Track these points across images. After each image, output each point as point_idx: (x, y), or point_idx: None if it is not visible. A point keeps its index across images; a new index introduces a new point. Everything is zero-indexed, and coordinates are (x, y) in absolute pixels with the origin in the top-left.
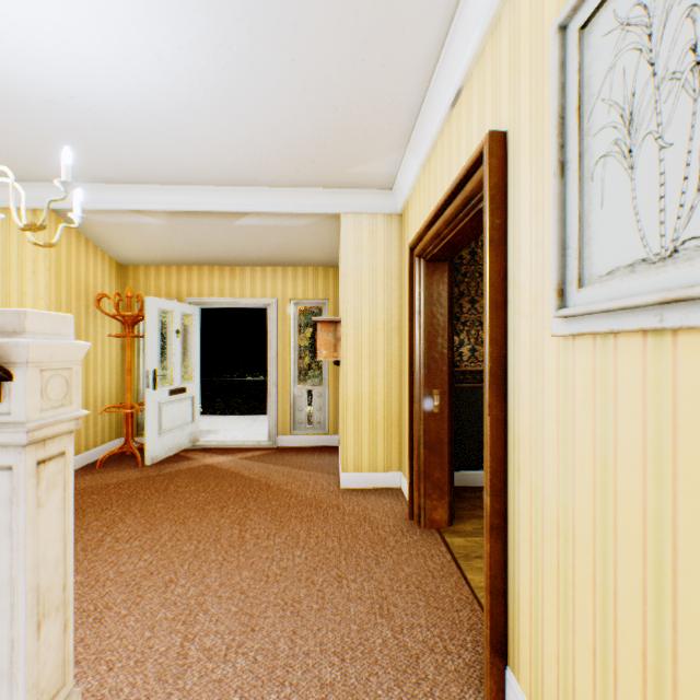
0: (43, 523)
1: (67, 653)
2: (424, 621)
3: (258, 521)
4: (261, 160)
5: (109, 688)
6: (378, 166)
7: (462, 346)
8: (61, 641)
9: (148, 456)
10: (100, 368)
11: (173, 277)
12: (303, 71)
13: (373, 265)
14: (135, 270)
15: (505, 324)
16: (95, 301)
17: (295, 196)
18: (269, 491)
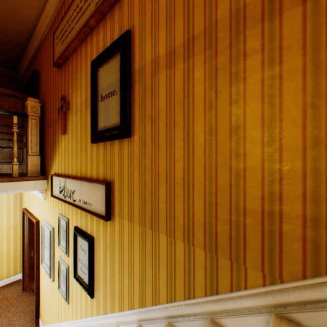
0: None
1: None
2: (23, 319)
3: None
4: None
5: None
6: None
7: None
8: None
9: None
10: None
11: None
12: None
13: (9, 205)
14: None
15: (40, 255)
16: None
17: None
18: None
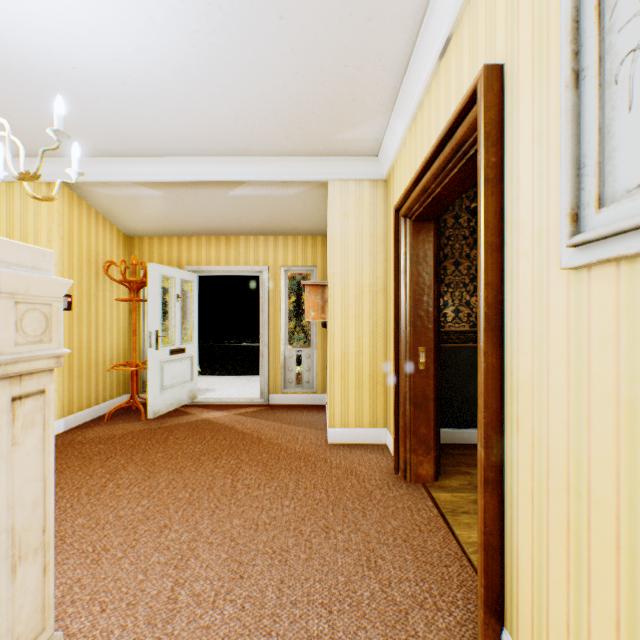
0: (18, 462)
1: (47, 597)
2: (413, 576)
3: (249, 471)
4: (253, 128)
5: (101, 630)
6: (365, 131)
7: (446, 307)
8: (40, 585)
9: (150, 410)
10: (108, 329)
11: (174, 247)
12: (291, 29)
13: (359, 229)
14: (140, 241)
15: (502, 267)
16: (104, 268)
17: (285, 164)
18: (260, 444)
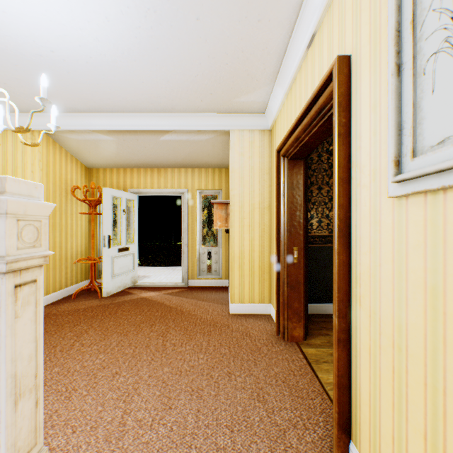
0: (19, 329)
1: (38, 422)
2: (289, 406)
3: (175, 334)
4: (177, 93)
5: (72, 445)
6: (255, 96)
7: (312, 218)
8: (33, 413)
9: (104, 291)
10: (74, 234)
11: (121, 175)
12: (204, 27)
13: (252, 164)
14: (97, 171)
15: (349, 194)
16: (71, 190)
17: (200, 119)
18: (182, 315)
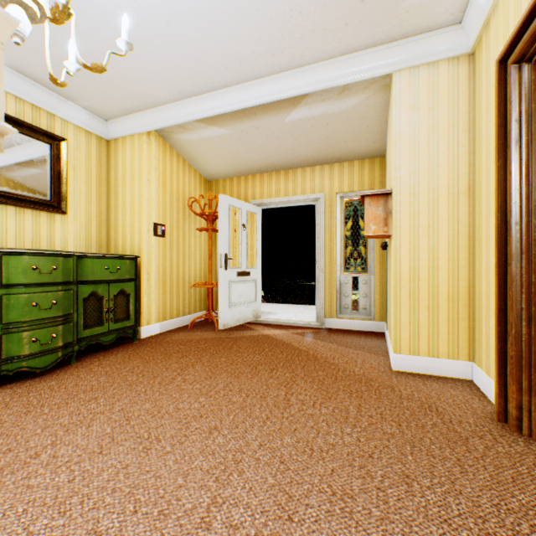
0: None
1: None
2: None
3: (304, 387)
4: (307, 19)
5: None
6: None
7: None
8: None
9: (220, 322)
10: (192, 255)
11: (241, 185)
12: None
13: (433, 121)
14: (216, 184)
15: None
16: (187, 203)
17: (342, 66)
18: (316, 362)
